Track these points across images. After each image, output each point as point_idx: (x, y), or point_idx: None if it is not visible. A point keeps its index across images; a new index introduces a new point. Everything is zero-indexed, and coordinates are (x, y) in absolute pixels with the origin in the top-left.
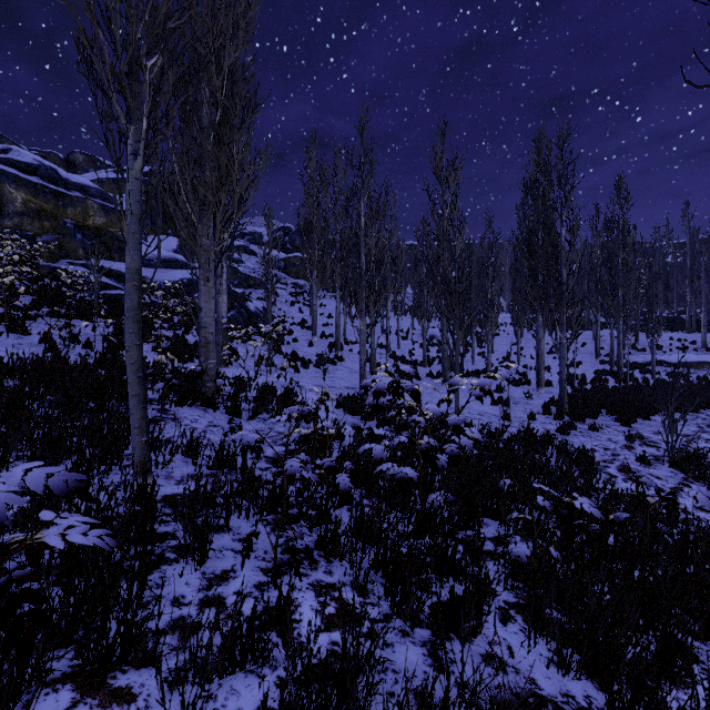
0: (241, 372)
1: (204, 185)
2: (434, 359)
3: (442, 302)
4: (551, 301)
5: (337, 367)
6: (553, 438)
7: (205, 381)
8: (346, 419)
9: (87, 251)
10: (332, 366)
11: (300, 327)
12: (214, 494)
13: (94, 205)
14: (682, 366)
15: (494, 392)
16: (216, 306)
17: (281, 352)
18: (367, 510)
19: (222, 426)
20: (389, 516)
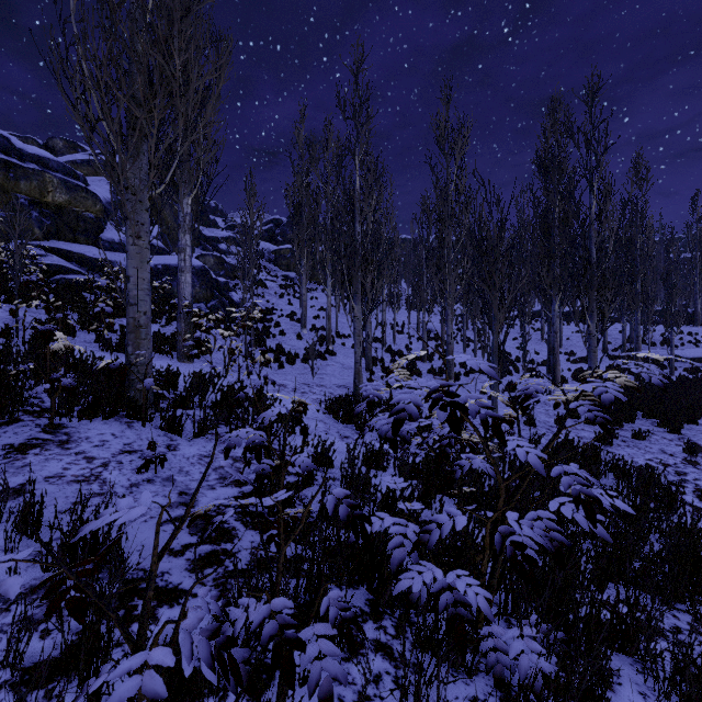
0: (209, 368)
1: (133, 101)
2: (433, 354)
3: (446, 288)
4: (580, 284)
5: (328, 362)
6: (600, 452)
7: (134, 380)
8: (337, 430)
9: (45, 231)
10: (322, 361)
11: (288, 320)
12: (1, 671)
13: (54, 180)
14: (699, 361)
15: (505, 390)
16: (178, 287)
17: (264, 345)
18: (377, 667)
19: (143, 452)
20: (428, 693)
